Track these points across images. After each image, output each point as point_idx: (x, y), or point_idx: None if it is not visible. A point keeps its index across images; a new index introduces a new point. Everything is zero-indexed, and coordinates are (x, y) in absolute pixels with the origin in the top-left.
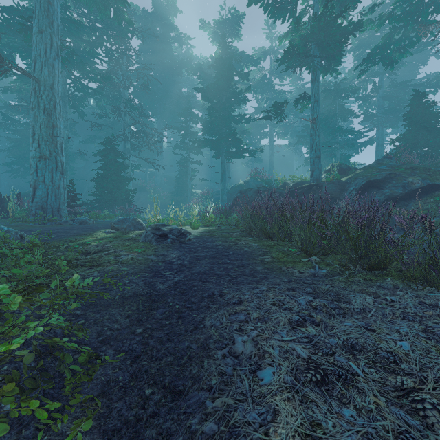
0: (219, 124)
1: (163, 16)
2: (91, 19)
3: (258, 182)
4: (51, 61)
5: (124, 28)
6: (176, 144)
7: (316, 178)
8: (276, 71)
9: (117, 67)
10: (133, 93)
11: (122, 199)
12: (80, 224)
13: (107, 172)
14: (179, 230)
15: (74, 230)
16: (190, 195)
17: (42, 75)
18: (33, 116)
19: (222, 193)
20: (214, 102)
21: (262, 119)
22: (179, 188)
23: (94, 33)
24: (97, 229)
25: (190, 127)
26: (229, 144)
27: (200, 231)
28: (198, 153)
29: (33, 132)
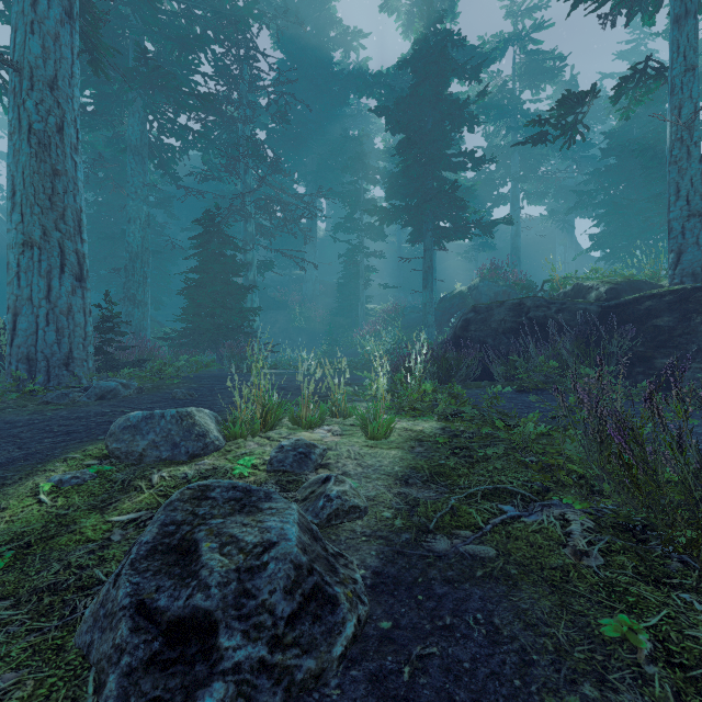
0: (420, 173)
1: (317, 4)
2: (187, 2)
3: (500, 287)
4: (52, 26)
5: (241, 9)
6: (338, 222)
7: (691, 270)
8: (525, 76)
9: (232, 87)
10: (267, 142)
11: (233, 328)
12: (100, 399)
13: (206, 276)
14: (298, 567)
15: (6, 449)
16: (362, 315)
17: (25, 54)
18: (12, 152)
19: (426, 311)
20: (410, 131)
21: (497, 171)
22: (343, 301)
23: (191, 26)
24: (71, 449)
25: (362, 191)
26: (440, 214)
27: (397, 466)
28: (377, 238)
29: (12, 188)
